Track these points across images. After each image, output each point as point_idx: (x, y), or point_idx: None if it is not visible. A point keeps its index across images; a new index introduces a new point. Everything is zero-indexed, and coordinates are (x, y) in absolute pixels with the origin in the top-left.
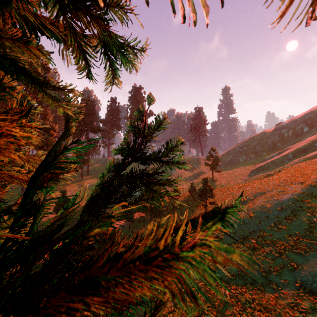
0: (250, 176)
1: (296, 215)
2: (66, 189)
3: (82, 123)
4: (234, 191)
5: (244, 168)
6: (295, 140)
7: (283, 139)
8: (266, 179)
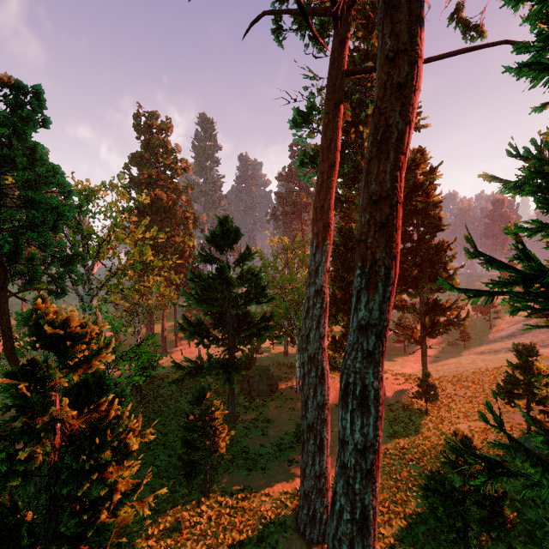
0: None
1: None
2: None
3: None
4: None
5: None
6: None
7: None
8: None
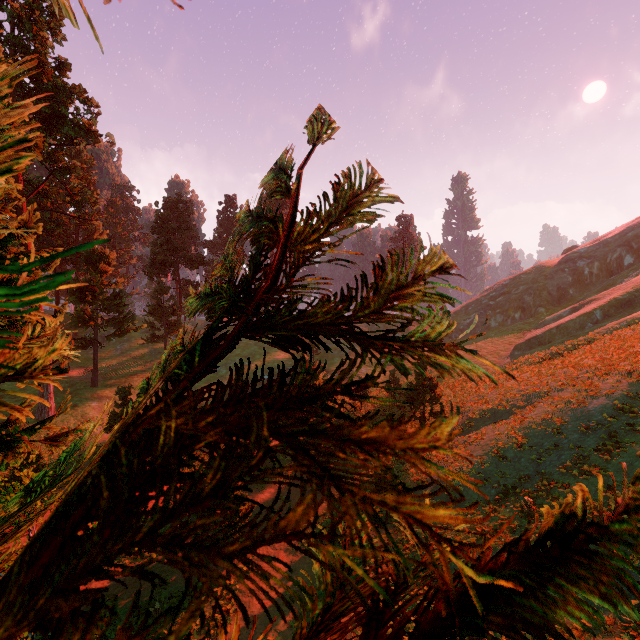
0: (513, 356)
1: (622, 442)
2: (131, 385)
3: (166, 247)
4: (481, 389)
5: (501, 341)
6: (606, 283)
7: (580, 280)
8: (549, 363)
